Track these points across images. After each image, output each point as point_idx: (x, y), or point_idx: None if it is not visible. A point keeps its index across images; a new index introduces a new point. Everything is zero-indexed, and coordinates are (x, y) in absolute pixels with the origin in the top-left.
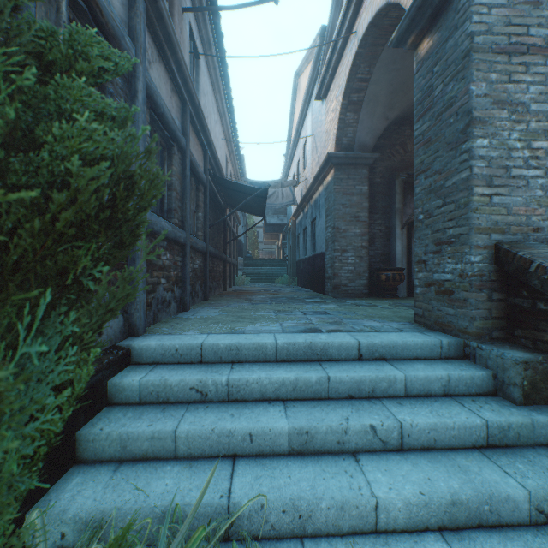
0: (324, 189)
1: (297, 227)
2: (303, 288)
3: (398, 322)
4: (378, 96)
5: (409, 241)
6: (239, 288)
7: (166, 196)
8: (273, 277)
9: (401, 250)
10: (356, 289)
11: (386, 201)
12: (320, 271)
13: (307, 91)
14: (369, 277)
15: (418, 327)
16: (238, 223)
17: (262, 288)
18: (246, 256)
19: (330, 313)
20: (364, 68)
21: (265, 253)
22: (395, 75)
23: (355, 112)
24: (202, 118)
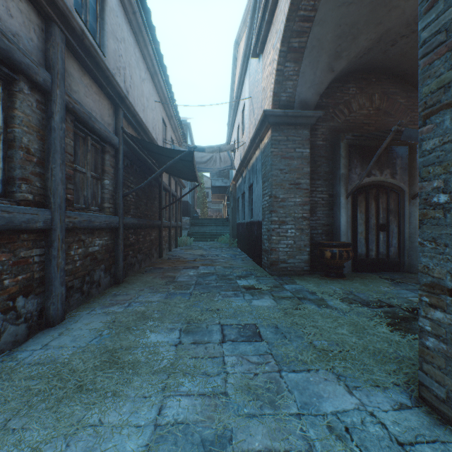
0: (261, 153)
1: (237, 191)
2: (241, 254)
3: (384, 389)
4: (323, 41)
5: (355, 211)
6: (178, 252)
7: (1, 157)
8: (217, 236)
9: (346, 221)
10: (296, 266)
11: (329, 166)
12: (257, 240)
13: (245, 52)
14: (310, 250)
15: (442, 433)
16: (182, 187)
17: (200, 254)
18: (193, 215)
19: (262, 336)
20: (307, 1)
21: (213, 210)
22: (345, 12)
23: (296, 62)
24: (96, 56)
